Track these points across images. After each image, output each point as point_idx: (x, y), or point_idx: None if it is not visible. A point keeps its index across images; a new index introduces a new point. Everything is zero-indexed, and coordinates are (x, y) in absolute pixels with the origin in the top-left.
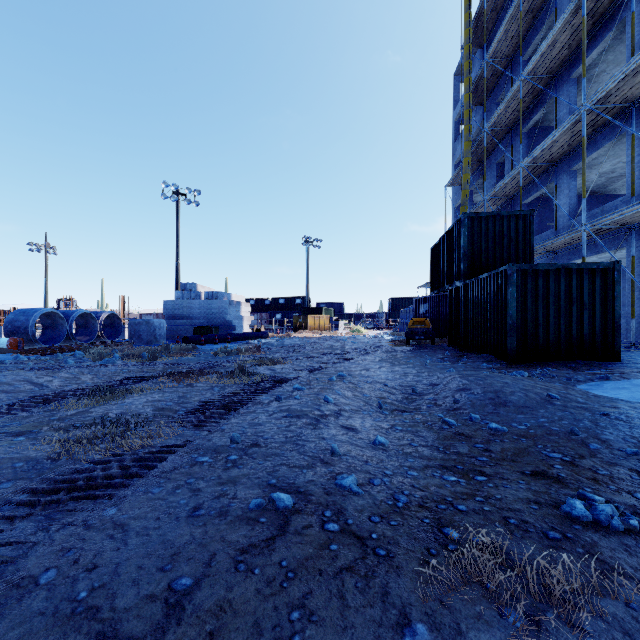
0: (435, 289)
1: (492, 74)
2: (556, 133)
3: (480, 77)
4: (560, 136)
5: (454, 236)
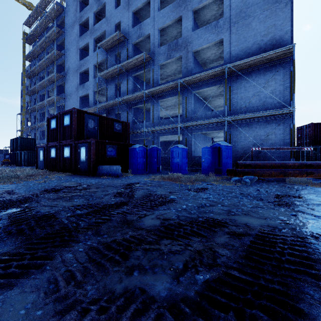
0: (12, 151)
1: (32, 92)
2: (42, 123)
3: (28, 91)
4: (43, 123)
5: (17, 140)
